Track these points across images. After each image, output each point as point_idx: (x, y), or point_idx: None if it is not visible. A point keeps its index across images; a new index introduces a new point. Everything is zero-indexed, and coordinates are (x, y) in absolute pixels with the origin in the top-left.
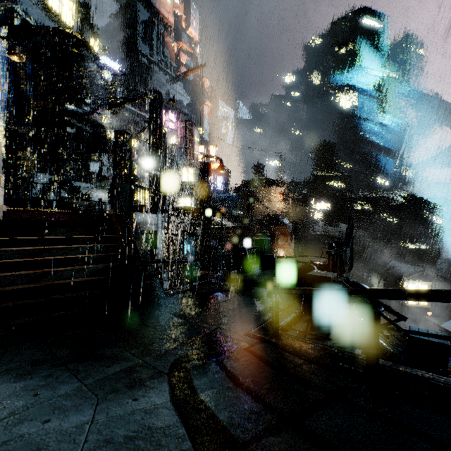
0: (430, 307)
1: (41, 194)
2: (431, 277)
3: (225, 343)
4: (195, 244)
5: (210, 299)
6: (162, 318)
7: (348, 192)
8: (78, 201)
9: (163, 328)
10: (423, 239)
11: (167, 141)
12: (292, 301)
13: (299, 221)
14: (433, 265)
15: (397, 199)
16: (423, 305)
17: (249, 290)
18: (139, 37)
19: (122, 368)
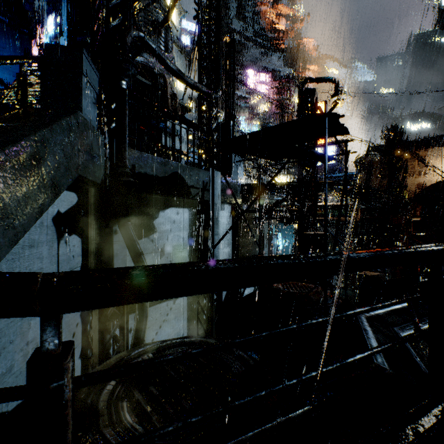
0: None
1: None
2: None
3: None
4: (295, 237)
5: None
6: None
7: None
8: None
9: None
10: None
11: (260, 112)
12: None
13: None
14: None
15: None
16: None
17: None
18: (234, 14)
19: None
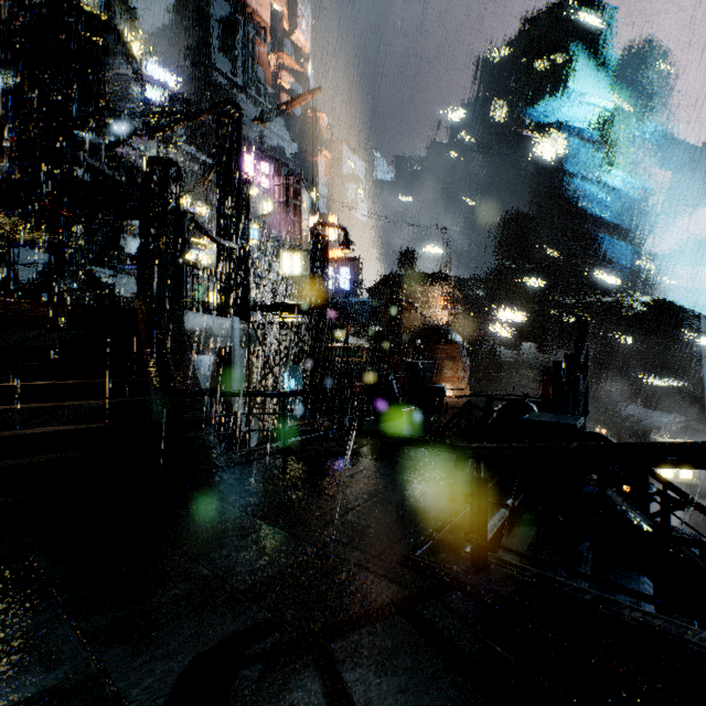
0: (698, 483)
1: (33, 287)
2: (697, 433)
3: (350, 591)
4: (304, 377)
5: (320, 470)
6: (206, 515)
7: (553, 294)
8: (93, 295)
9: (200, 542)
10: (678, 370)
11: (257, 210)
12: (492, 477)
13: (474, 341)
14: (693, 413)
15: (633, 306)
16: (685, 479)
17: (401, 453)
18: (213, 44)
19: (12, 704)
